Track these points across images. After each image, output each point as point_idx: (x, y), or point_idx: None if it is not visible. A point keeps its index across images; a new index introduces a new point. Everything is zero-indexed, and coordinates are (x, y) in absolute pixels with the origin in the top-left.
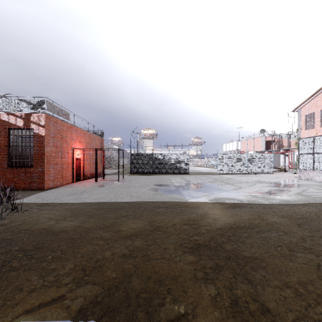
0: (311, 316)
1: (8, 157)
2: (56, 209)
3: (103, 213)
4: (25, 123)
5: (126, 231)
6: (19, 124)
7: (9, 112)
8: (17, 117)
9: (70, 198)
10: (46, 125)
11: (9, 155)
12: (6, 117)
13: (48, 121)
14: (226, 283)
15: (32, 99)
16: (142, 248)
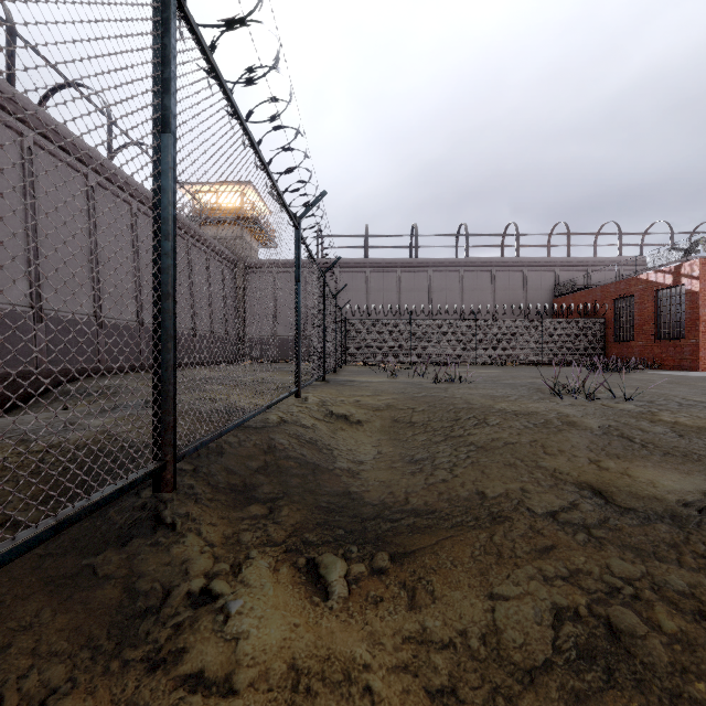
0: (675, 396)
1: (655, 327)
2: (662, 375)
3: (697, 379)
4: (674, 278)
5: (680, 383)
6: (667, 281)
7: (657, 270)
8: (665, 274)
9: (701, 374)
10: (701, 275)
11: (657, 324)
12: (653, 277)
13: (705, 267)
14: (669, 391)
15: (683, 244)
16: (664, 385)
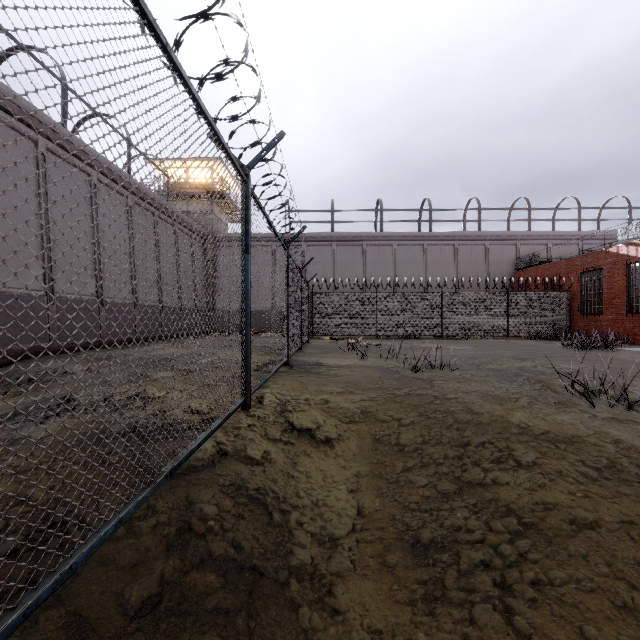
0: None
1: (627, 301)
2: None
3: None
4: None
5: None
6: None
7: (629, 243)
8: (638, 247)
9: None
10: None
11: (629, 298)
12: (624, 250)
13: None
14: None
15: None
16: None
